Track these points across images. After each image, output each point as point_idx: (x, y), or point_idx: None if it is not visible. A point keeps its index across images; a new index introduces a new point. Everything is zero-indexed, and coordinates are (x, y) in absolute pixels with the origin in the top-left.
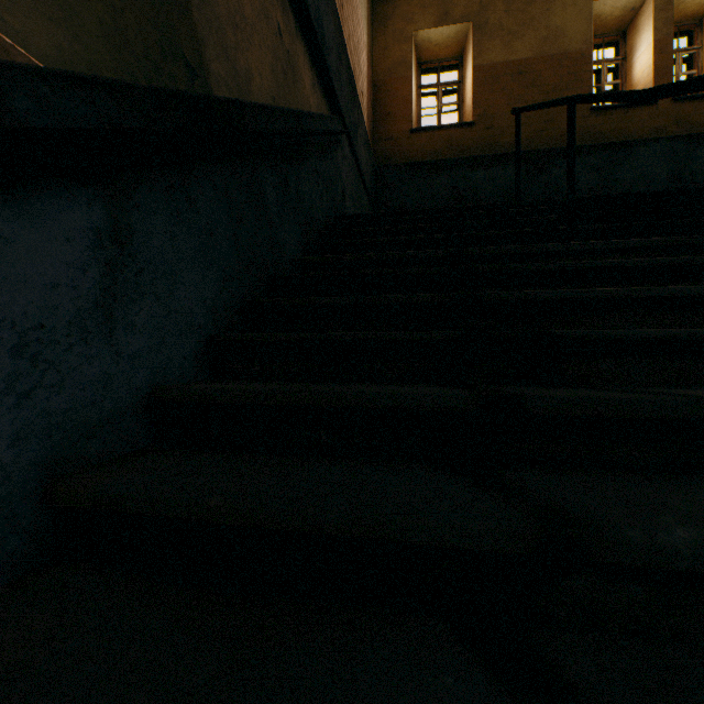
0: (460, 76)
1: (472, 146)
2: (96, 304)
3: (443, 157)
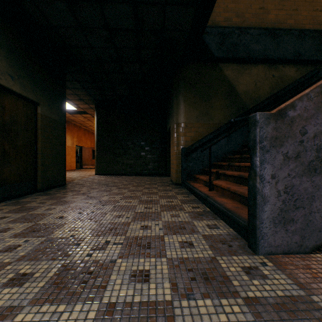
0: None
1: None
2: (226, 143)
3: None
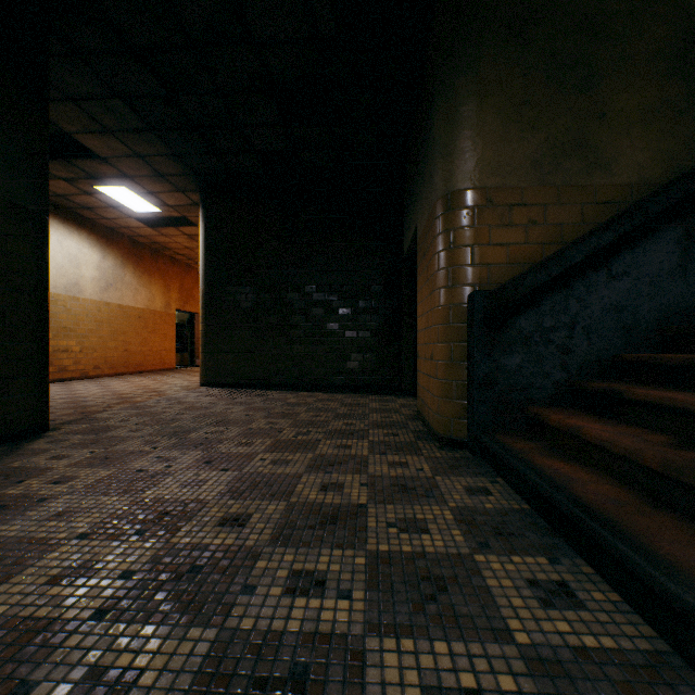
0: None
1: None
2: (677, 266)
3: None
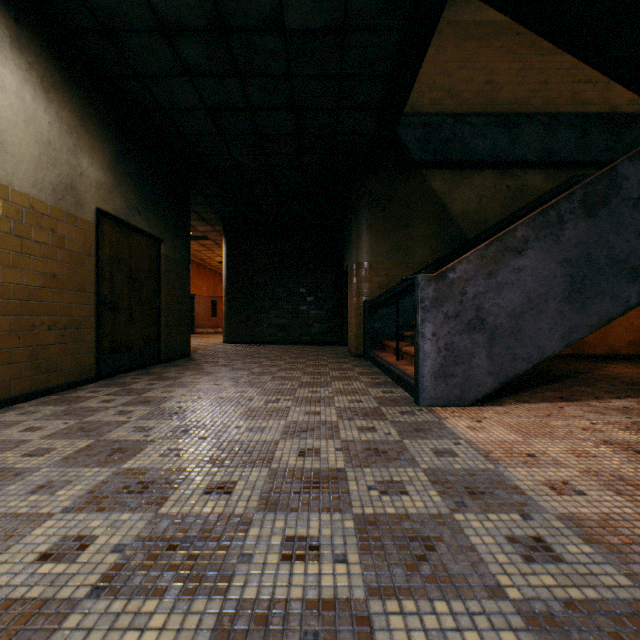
0: None
1: None
2: None
3: None
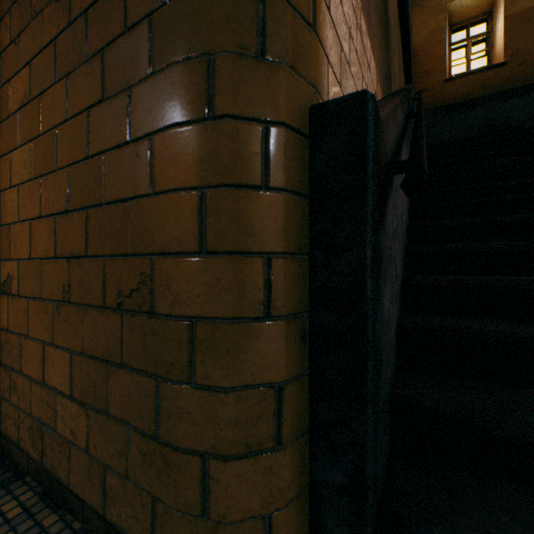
0: (489, 27)
1: (503, 82)
2: None
3: (475, 96)
